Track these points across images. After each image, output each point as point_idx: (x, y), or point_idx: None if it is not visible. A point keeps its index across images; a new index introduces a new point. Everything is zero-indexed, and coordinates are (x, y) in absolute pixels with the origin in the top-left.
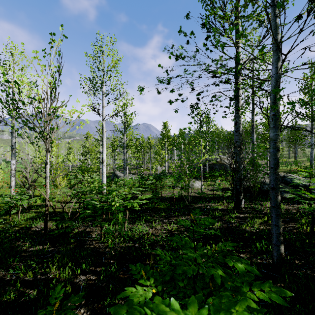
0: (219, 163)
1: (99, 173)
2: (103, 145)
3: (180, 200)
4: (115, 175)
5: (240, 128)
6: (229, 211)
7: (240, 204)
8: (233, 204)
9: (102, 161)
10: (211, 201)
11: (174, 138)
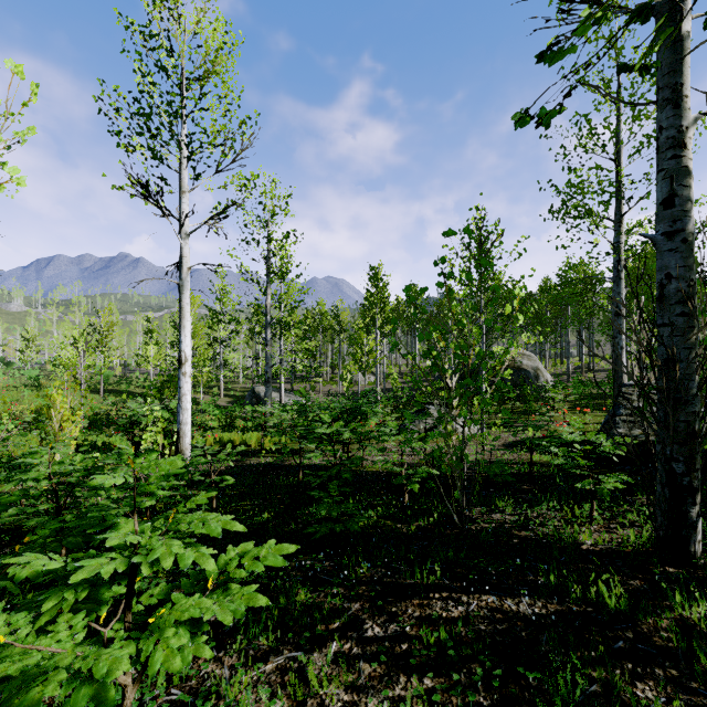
0: (509, 366)
1: (219, 391)
2: (182, 311)
3: (424, 488)
4: (255, 397)
5: (689, 218)
6: (669, 592)
7: (689, 541)
8: (645, 534)
9: (179, 360)
10: (532, 498)
11: (398, 306)
